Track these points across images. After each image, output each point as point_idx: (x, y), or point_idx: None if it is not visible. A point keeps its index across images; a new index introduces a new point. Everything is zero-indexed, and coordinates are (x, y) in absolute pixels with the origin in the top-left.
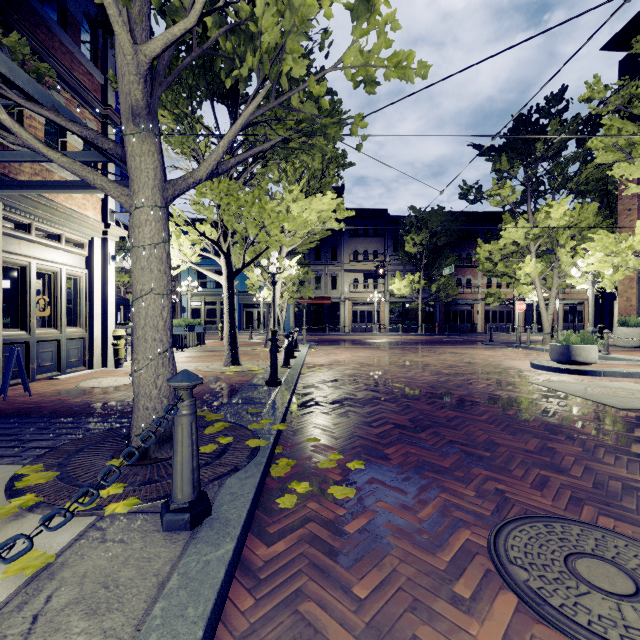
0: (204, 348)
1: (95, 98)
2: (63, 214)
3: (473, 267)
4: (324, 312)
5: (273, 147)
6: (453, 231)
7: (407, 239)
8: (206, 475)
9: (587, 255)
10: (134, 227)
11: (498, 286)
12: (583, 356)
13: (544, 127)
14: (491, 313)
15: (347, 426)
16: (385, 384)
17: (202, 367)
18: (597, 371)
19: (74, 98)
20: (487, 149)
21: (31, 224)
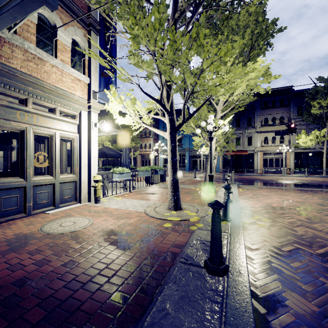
0: (164, 184)
1: (79, 9)
2: (53, 92)
3: None
4: (242, 160)
5: None
6: None
7: (313, 104)
8: None
9: None
10: None
11: None
12: None
13: None
14: None
15: None
16: None
17: (150, 209)
18: None
19: (64, 9)
20: None
21: (27, 99)
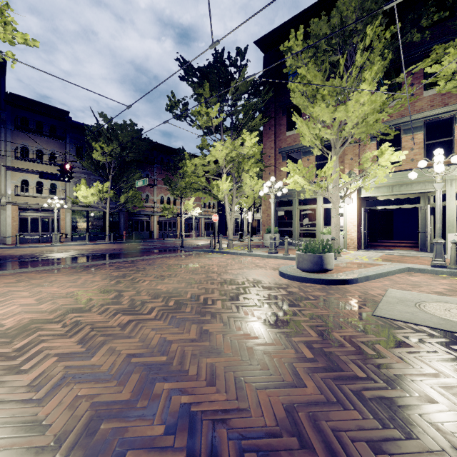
0: None
1: None
2: None
3: (151, 186)
4: None
5: None
6: (142, 149)
7: (96, 146)
8: None
9: (290, 176)
10: None
11: (168, 203)
12: (331, 264)
13: (231, 75)
14: (163, 223)
15: None
16: None
17: None
18: (354, 279)
19: None
20: (193, 71)
21: None
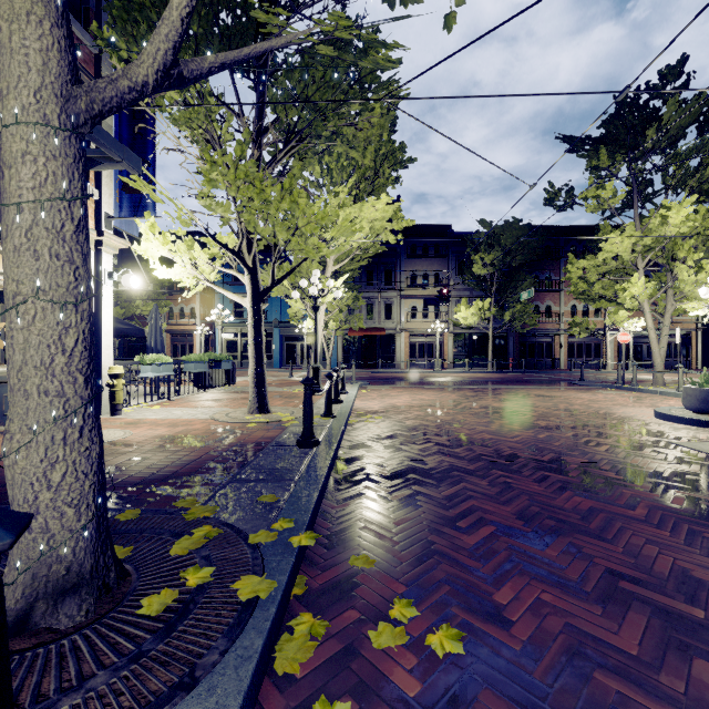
0: (233, 388)
1: (83, 69)
2: None
3: (554, 292)
4: (377, 345)
5: (310, 125)
6: (531, 248)
7: (475, 259)
8: (116, 705)
9: None
10: (2, 167)
11: (584, 314)
12: None
13: (656, 111)
14: (576, 346)
15: (418, 527)
16: (463, 443)
17: (220, 415)
18: None
19: None
20: (580, 142)
21: None
